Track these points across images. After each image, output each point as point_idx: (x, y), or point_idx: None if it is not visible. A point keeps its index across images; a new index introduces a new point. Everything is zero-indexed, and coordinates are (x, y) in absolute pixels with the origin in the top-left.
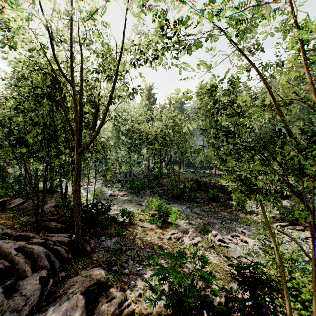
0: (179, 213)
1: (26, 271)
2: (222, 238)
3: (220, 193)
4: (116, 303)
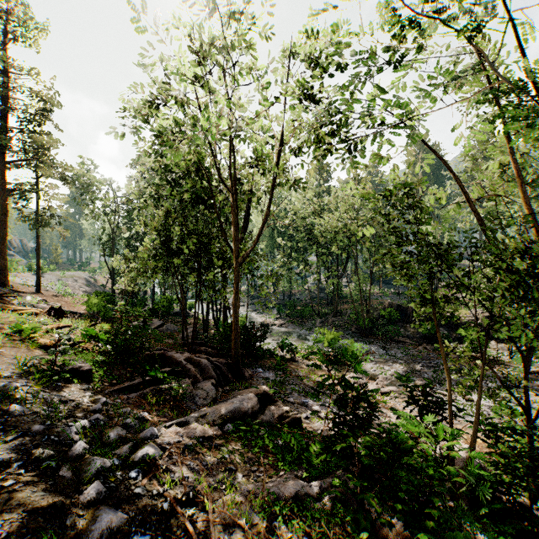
0: (367, 354)
1: (198, 377)
2: (431, 391)
3: (442, 330)
4: (284, 410)
